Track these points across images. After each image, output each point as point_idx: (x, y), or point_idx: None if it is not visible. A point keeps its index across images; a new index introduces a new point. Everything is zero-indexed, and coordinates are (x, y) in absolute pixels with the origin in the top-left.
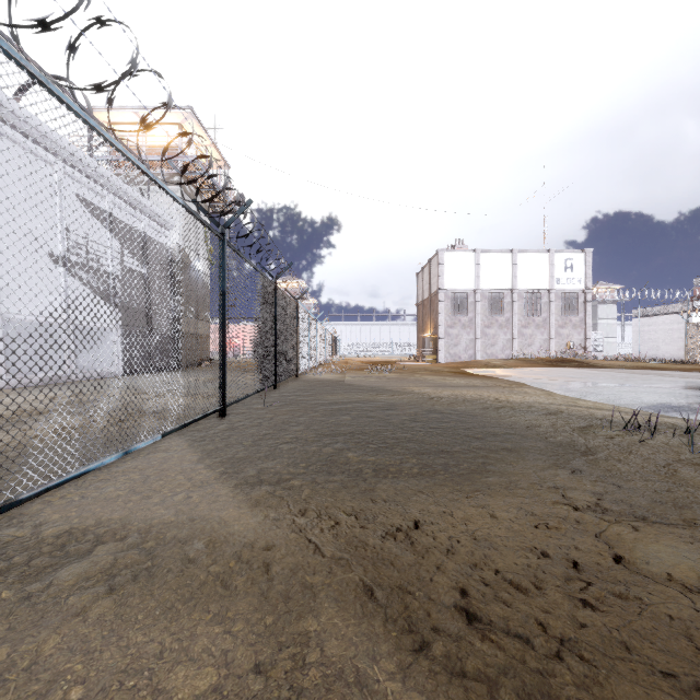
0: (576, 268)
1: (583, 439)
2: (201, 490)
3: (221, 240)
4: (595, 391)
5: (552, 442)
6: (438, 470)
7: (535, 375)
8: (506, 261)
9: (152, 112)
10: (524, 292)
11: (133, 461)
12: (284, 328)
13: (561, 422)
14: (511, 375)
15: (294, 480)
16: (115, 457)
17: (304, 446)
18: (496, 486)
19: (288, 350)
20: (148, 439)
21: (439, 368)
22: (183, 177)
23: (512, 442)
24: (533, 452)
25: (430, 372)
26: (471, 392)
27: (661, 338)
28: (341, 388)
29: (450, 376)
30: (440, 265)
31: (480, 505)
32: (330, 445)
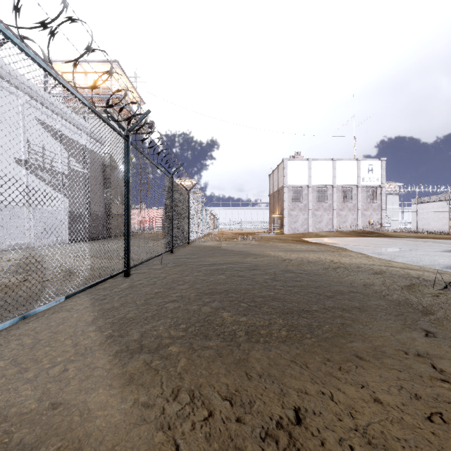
0: (375, 171)
1: (414, 297)
2: (81, 360)
3: (126, 140)
4: (400, 254)
5: (391, 300)
6: (304, 333)
7: (352, 242)
8: (329, 166)
9: (91, 64)
10: (340, 187)
11: (36, 321)
12: (179, 210)
13: (389, 281)
14: (335, 242)
15: (173, 346)
16: (9, 323)
17: (187, 305)
18: (363, 354)
19: (181, 225)
20: (50, 301)
21: (285, 237)
22: (112, 109)
23: (358, 300)
24: (380, 311)
25: (279, 240)
26: (312, 255)
27: (431, 217)
28: (219, 252)
29: (293, 243)
30: (285, 169)
31: (358, 383)
32: (208, 304)
